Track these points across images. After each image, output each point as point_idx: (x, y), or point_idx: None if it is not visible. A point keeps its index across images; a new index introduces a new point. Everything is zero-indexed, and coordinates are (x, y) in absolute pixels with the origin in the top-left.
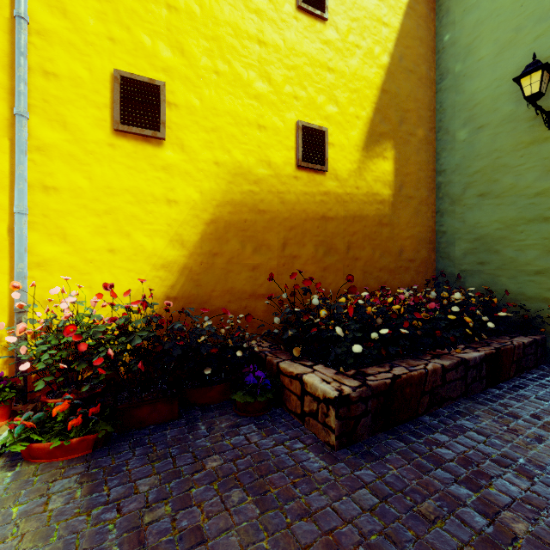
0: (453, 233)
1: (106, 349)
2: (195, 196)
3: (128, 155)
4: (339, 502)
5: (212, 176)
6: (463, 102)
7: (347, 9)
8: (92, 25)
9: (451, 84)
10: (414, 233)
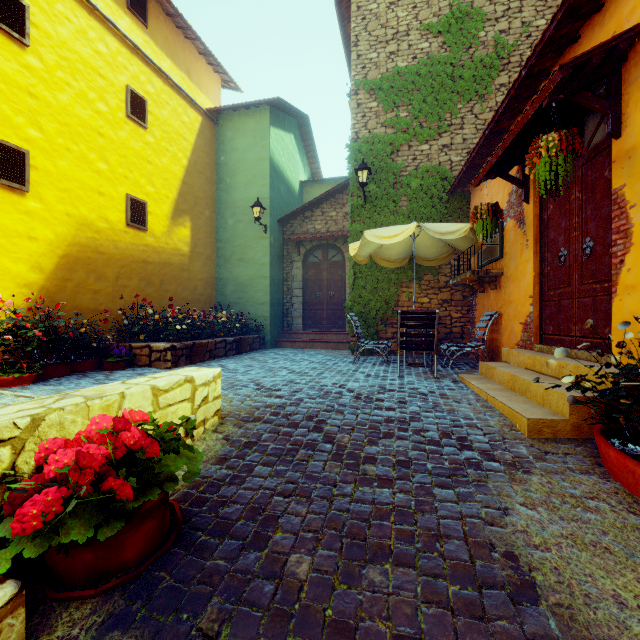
0: (226, 280)
1: (32, 330)
2: (51, 236)
3: None
4: None
5: (65, 223)
6: (231, 203)
7: (161, 123)
8: None
9: (225, 189)
10: (204, 277)
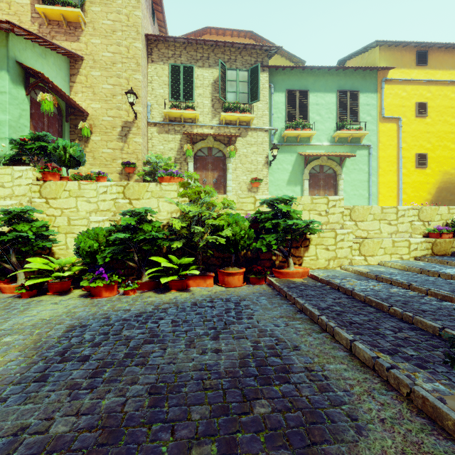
0: None
1: None
2: (433, 181)
3: (418, 173)
4: None
5: (438, 175)
6: None
7: None
8: (411, 143)
9: None
10: None
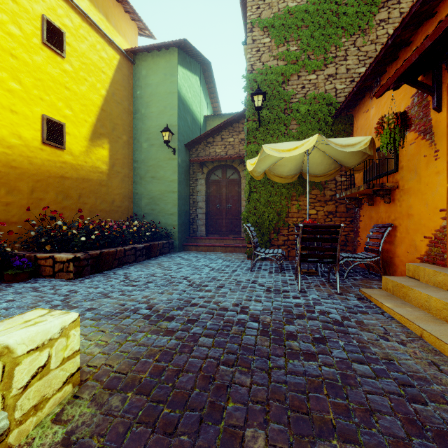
0: (141, 194)
1: None
2: None
3: None
4: (75, 286)
5: None
6: (145, 129)
7: (79, 55)
8: None
9: (140, 118)
10: (121, 192)
